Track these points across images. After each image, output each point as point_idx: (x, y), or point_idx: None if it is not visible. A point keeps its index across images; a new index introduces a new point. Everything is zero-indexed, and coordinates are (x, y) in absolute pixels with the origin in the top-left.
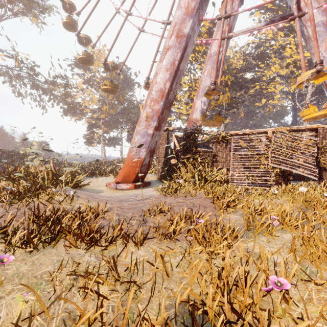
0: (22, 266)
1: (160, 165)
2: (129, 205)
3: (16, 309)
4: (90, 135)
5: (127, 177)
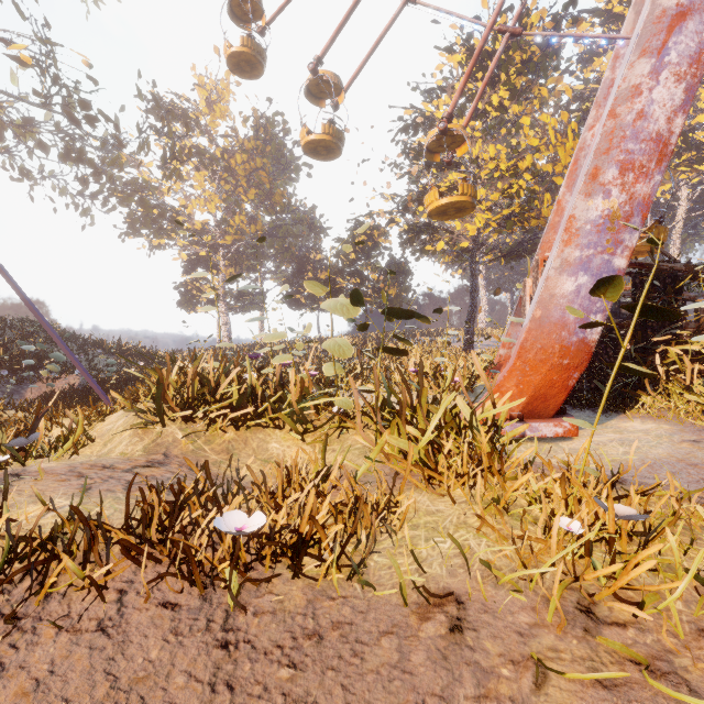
0: None
1: None
2: None
3: None
4: (192, 284)
5: (542, 398)
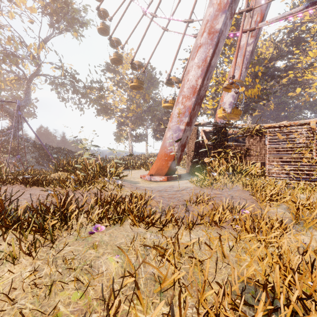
0: (103, 236)
1: (189, 159)
2: (168, 194)
3: (111, 266)
4: (119, 132)
5: (160, 169)
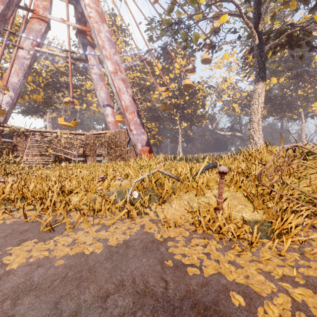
0: None
1: None
2: None
3: None
4: None
5: None
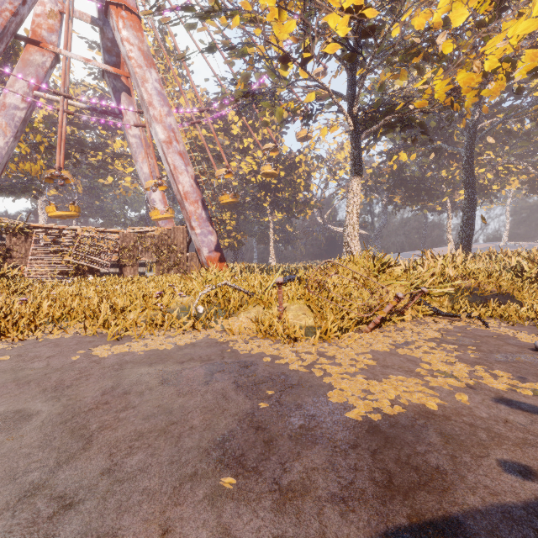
0: None
1: None
2: None
3: None
4: None
5: None
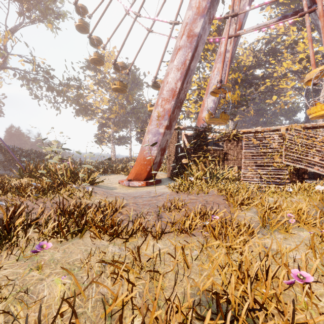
0: (55, 253)
1: (170, 163)
2: (143, 201)
3: (56, 290)
4: (101, 134)
5: (139, 174)
